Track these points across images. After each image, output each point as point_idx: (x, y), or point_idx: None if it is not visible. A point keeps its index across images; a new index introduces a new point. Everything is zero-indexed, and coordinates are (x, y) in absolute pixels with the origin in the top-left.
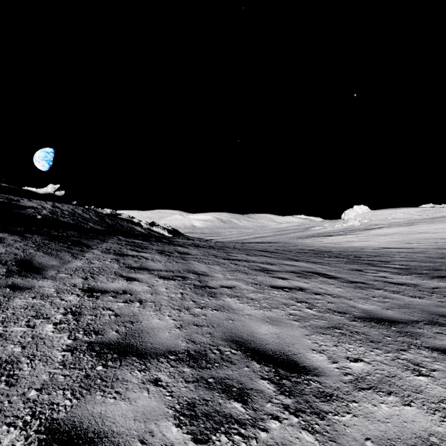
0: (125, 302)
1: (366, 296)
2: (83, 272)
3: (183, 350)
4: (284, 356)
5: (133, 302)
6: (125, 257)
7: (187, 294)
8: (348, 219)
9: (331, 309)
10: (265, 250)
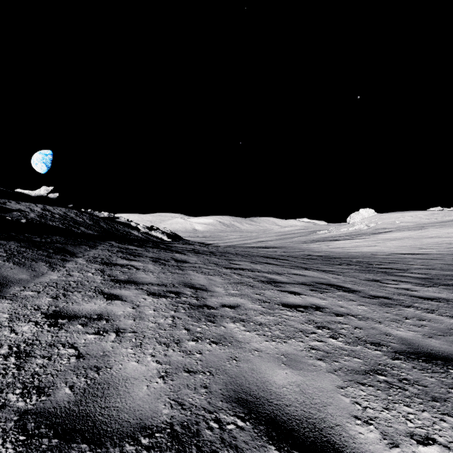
0: (96, 334)
1: (397, 317)
2: (55, 289)
3: (164, 424)
4: (316, 431)
5: (107, 333)
6: (113, 267)
7: (179, 318)
8: (354, 222)
9: (361, 338)
10: (270, 256)
